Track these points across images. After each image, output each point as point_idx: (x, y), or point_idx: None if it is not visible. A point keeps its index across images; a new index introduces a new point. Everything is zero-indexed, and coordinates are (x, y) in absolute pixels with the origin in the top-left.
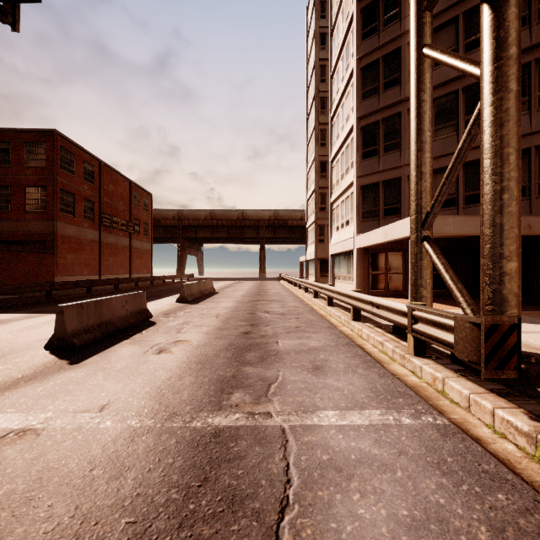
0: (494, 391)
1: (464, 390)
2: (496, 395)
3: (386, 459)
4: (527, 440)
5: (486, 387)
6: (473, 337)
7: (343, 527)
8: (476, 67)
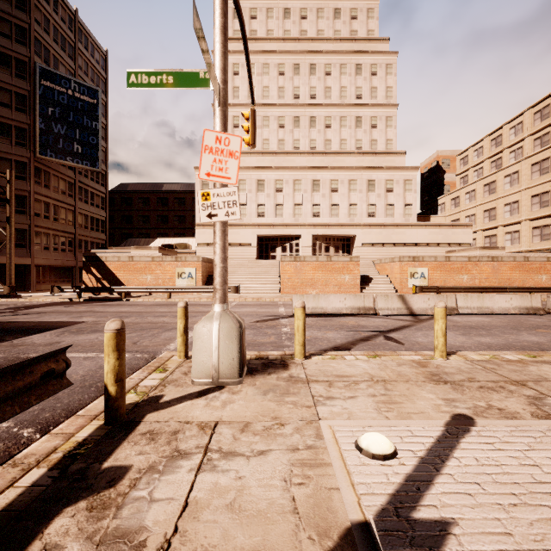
0: (12, 298)
1: (6, 299)
2: (12, 298)
3: (0, 302)
4: (18, 300)
5: (10, 298)
6: (9, 289)
7: (1, 303)
8: (5, 233)
